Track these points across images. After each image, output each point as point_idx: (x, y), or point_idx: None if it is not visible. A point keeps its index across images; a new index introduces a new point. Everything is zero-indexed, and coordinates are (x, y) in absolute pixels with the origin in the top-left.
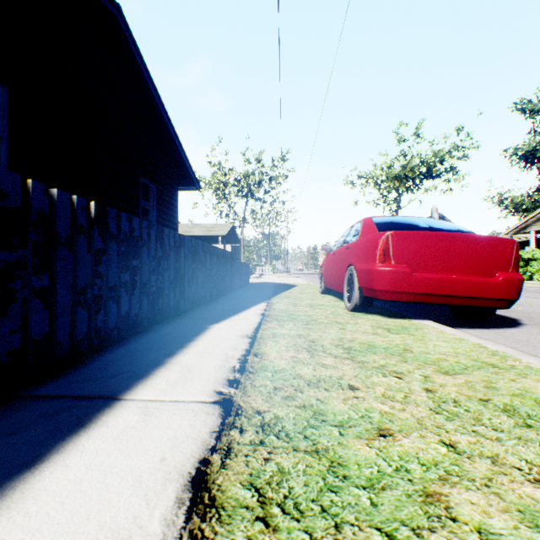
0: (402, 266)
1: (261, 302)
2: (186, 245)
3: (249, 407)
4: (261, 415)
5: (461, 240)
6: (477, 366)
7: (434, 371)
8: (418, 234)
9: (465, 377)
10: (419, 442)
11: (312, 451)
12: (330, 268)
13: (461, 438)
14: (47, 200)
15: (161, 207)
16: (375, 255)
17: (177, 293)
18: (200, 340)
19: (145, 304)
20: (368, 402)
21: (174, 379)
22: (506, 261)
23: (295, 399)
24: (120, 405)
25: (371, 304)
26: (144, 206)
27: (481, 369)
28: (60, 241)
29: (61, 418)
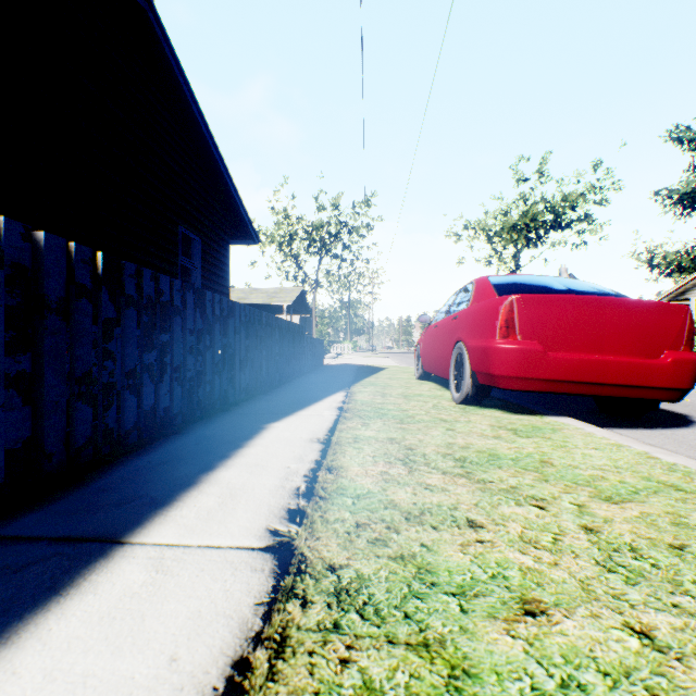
0: (532, 342)
1: (338, 391)
2: (238, 314)
3: (317, 558)
4: (337, 573)
5: (614, 307)
6: (652, 489)
7: (591, 497)
8: (554, 299)
9: (639, 507)
10: (592, 627)
11: (419, 645)
12: (430, 346)
13: (658, 619)
14: (29, 247)
15: (207, 265)
16: (495, 327)
17: (224, 379)
18: (252, 446)
19: (178, 394)
20: (499, 549)
21: (208, 508)
22: (676, 335)
23: (388, 544)
24: (121, 554)
25: (488, 394)
26: (185, 264)
27: (659, 494)
28: (49, 307)
29: (26, 576)
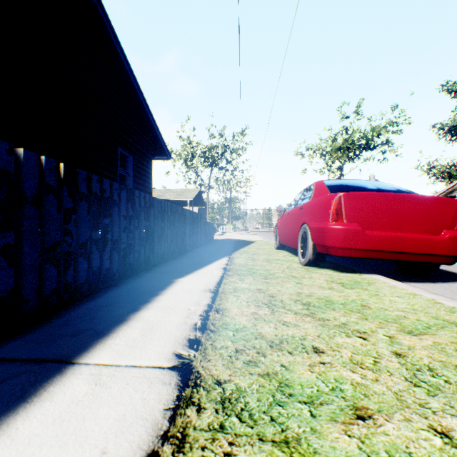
0: (354, 224)
1: (223, 257)
2: (156, 205)
3: (208, 375)
4: (222, 386)
5: (410, 201)
6: (439, 325)
7: (398, 331)
8: (368, 195)
9: (431, 338)
10: (406, 429)
11: (281, 442)
12: (284, 227)
13: (454, 422)
14: (12, 159)
15: (137, 173)
16: (328, 214)
17: (147, 249)
18: (165, 294)
19: (116, 259)
20: (336, 369)
21: (134, 338)
22: (452, 219)
23: (258, 365)
24: (72, 371)
25: (324, 259)
26: (122, 173)
27: (445, 329)
28: (26, 200)
29: (4, 388)
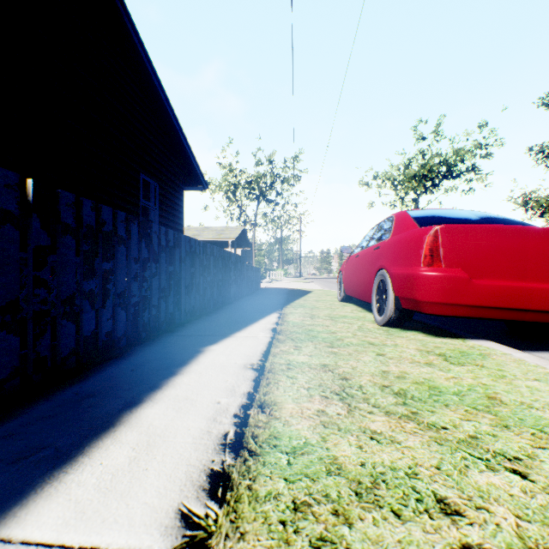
0: (457, 270)
1: (272, 312)
2: (183, 245)
3: None
4: None
5: (537, 236)
6: None
7: None
8: (477, 229)
9: None
10: None
11: None
12: (352, 273)
13: None
14: None
15: (164, 206)
16: (419, 256)
17: (170, 303)
18: (185, 374)
19: (122, 319)
20: None
21: (115, 469)
22: None
23: None
24: None
25: (411, 318)
26: (145, 205)
27: None
28: None
29: None
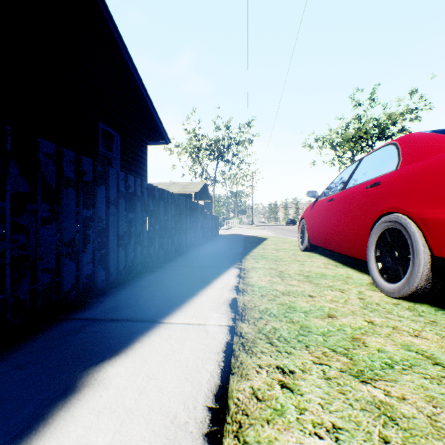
0: None
1: (229, 267)
2: (113, 182)
3: None
4: None
5: None
6: None
7: None
8: None
9: None
10: None
11: None
12: (323, 220)
13: None
14: None
15: (126, 157)
16: None
17: (86, 261)
18: None
19: None
20: None
21: None
22: None
23: None
24: None
25: None
26: (105, 154)
27: None
28: None
29: None
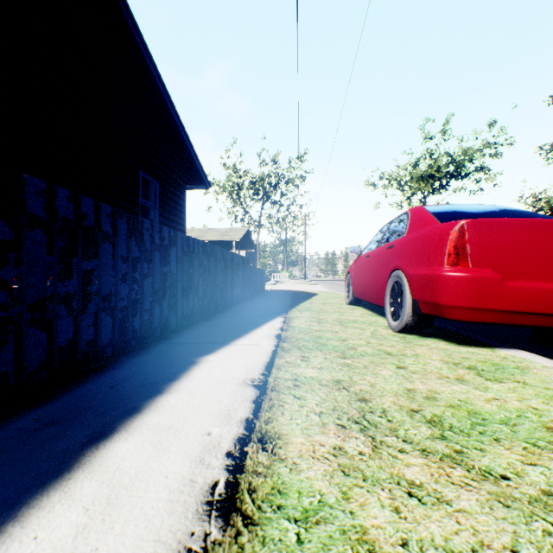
0: (486, 270)
1: (276, 316)
2: (180, 244)
3: None
4: None
5: None
6: None
7: None
8: (510, 223)
9: None
10: None
11: None
12: (362, 274)
13: None
14: None
15: (165, 206)
16: (442, 254)
17: (165, 306)
18: (173, 392)
19: (107, 325)
20: None
21: (51, 549)
22: None
23: None
24: None
25: (430, 324)
26: (145, 204)
27: None
28: None
29: None
